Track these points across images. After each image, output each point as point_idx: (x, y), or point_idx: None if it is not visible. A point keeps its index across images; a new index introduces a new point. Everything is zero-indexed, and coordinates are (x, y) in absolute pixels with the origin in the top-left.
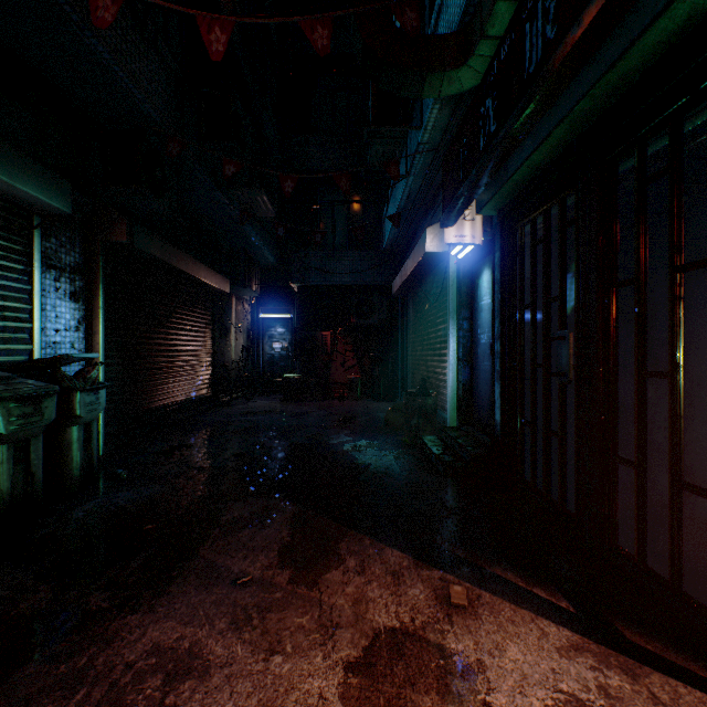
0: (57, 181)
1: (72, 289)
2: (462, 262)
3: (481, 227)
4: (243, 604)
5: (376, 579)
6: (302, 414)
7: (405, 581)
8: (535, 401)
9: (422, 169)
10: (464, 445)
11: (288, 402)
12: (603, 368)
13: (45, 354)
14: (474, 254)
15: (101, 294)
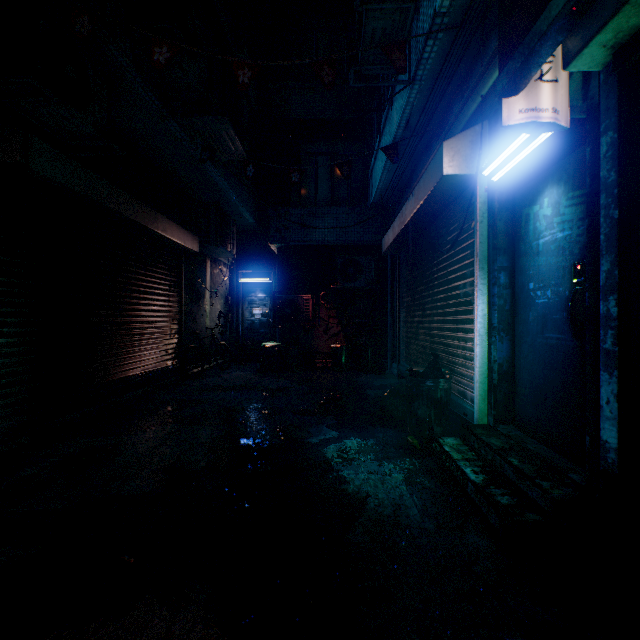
0: None
1: None
2: (498, 186)
3: (566, 96)
4: None
5: None
6: (277, 391)
7: None
8: None
9: (432, 69)
10: (529, 475)
11: (266, 374)
12: None
13: None
14: (525, 168)
15: None
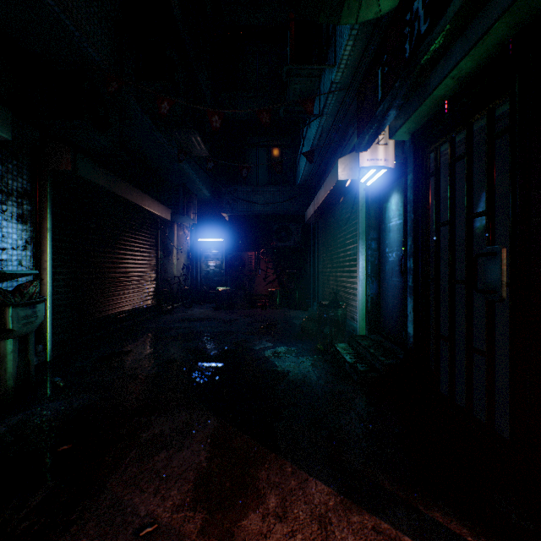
0: None
1: (19, 212)
2: (370, 188)
3: (393, 151)
4: None
5: (300, 529)
6: (230, 321)
7: (334, 533)
8: (453, 317)
9: (334, 109)
10: (376, 355)
11: (220, 310)
12: None
13: None
14: (383, 180)
15: (48, 217)
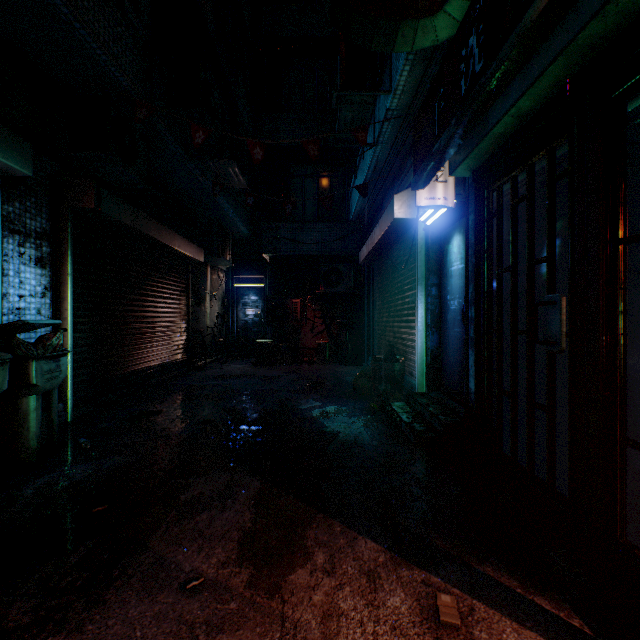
0: (16, 141)
1: (38, 255)
2: (430, 228)
3: (453, 189)
4: (190, 620)
5: (348, 582)
6: (272, 378)
7: (383, 585)
8: (515, 370)
9: (390, 138)
10: (435, 414)
11: (260, 366)
12: (607, 336)
13: (8, 320)
14: (444, 220)
15: (69, 260)
